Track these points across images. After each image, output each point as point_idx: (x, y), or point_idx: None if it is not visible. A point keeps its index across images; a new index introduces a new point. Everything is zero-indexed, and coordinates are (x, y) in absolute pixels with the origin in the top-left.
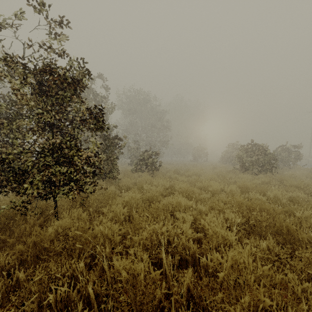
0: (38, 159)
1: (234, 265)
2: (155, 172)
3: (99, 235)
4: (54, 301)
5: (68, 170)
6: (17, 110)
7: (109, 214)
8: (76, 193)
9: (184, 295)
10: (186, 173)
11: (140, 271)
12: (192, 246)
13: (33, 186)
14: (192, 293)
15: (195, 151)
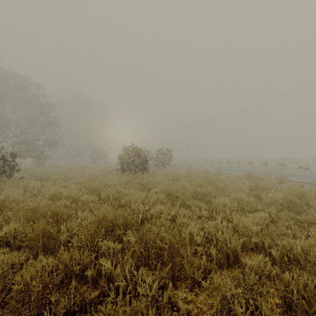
0: None
1: None
2: (4, 179)
3: None
4: None
5: None
6: None
7: None
8: None
9: None
10: (53, 178)
11: None
12: None
13: None
14: None
15: (94, 152)
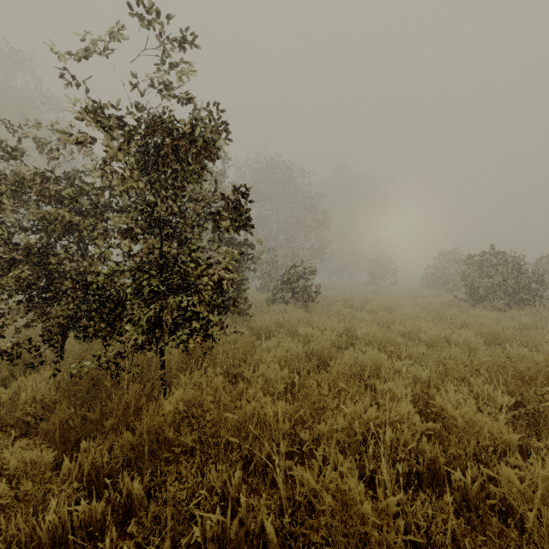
0: (136, 282)
1: (546, 495)
2: (309, 305)
3: (255, 419)
4: (201, 538)
5: (189, 301)
6: (94, 199)
7: (255, 380)
8: (199, 342)
9: (449, 548)
10: (367, 307)
11: (358, 496)
12: (429, 448)
13: (137, 329)
14: (459, 544)
15: (374, 266)
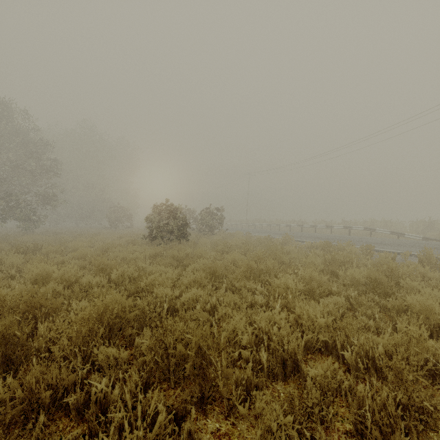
0: None
1: None
2: None
3: None
4: None
5: None
6: None
7: None
8: None
9: None
10: (45, 250)
11: None
12: None
13: None
14: None
15: (112, 212)
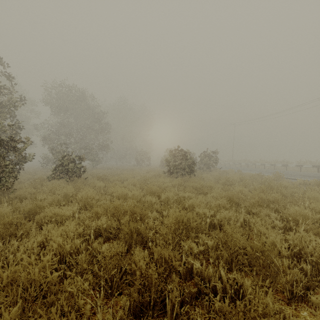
0: None
1: (18, 279)
2: (75, 179)
3: None
4: None
5: None
6: None
7: None
8: None
9: None
10: (111, 179)
11: None
12: (20, 263)
13: None
14: None
15: (138, 155)
